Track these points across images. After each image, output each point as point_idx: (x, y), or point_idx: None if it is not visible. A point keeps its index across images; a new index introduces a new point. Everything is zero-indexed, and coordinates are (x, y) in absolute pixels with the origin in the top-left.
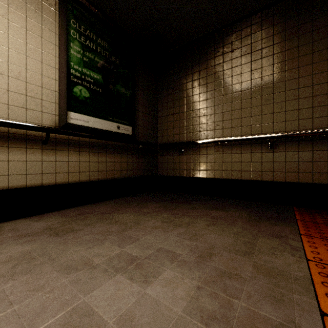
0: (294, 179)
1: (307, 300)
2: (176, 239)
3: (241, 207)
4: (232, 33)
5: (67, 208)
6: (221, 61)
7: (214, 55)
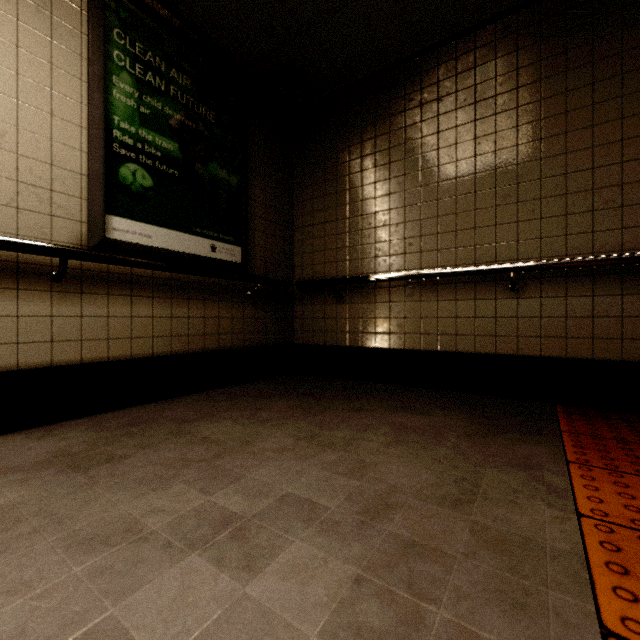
0: (558, 351)
1: (575, 603)
2: (321, 474)
3: (455, 406)
4: (439, 63)
5: (107, 412)
6: (418, 119)
7: (404, 106)
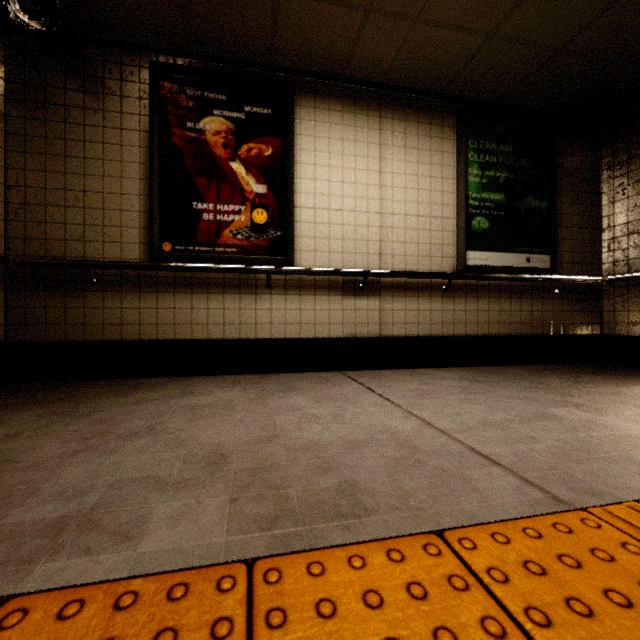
0: None
1: None
2: None
3: None
4: None
5: (463, 367)
6: None
7: None
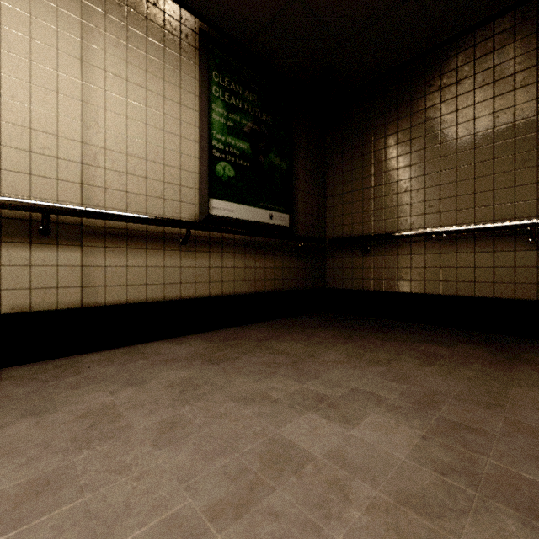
0: None
1: None
2: (375, 379)
3: (475, 342)
4: (457, 52)
5: (207, 331)
6: (437, 101)
7: (424, 91)
